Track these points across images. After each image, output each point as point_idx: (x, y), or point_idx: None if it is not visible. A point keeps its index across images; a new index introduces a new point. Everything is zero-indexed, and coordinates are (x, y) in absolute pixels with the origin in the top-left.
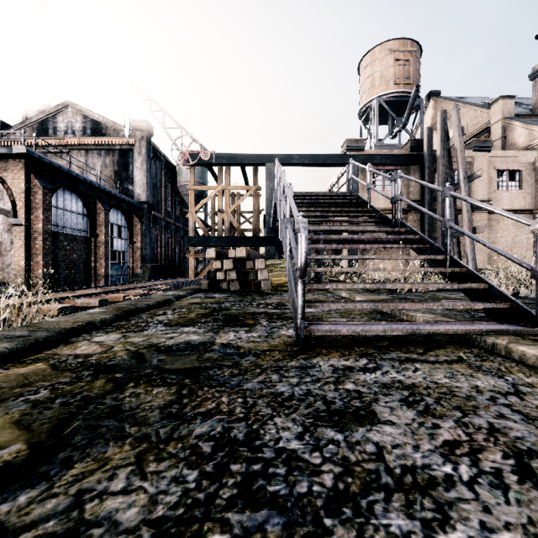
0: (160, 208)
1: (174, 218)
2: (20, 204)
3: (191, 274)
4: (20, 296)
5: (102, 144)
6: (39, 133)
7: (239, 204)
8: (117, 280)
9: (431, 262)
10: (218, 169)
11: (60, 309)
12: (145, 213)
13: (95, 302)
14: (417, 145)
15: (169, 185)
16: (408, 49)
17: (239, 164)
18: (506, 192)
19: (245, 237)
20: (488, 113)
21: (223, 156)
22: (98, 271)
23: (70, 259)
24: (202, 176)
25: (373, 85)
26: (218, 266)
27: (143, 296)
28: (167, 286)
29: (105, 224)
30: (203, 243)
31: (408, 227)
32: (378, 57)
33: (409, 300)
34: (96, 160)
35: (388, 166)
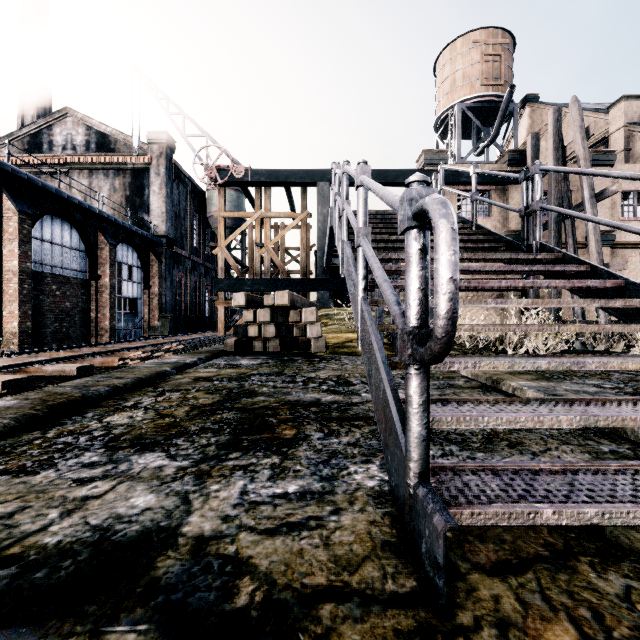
0: (185, 244)
1: (203, 257)
2: None
3: (220, 328)
4: None
5: (110, 162)
6: (30, 148)
7: (283, 238)
8: (127, 335)
9: (618, 313)
10: (256, 190)
11: (8, 383)
12: (164, 249)
13: (72, 369)
14: (517, 158)
15: (196, 215)
16: (498, 41)
17: (282, 183)
18: (634, 219)
19: (290, 279)
20: (606, 118)
21: (261, 173)
22: (101, 324)
23: (60, 308)
24: (237, 205)
25: (454, 87)
26: (249, 317)
27: (145, 360)
28: (179, 345)
29: (109, 263)
30: (235, 287)
31: (559, 253)
32: (460, 52)
33: (639, 398)
34: (102, 183)
35: (479, 185)
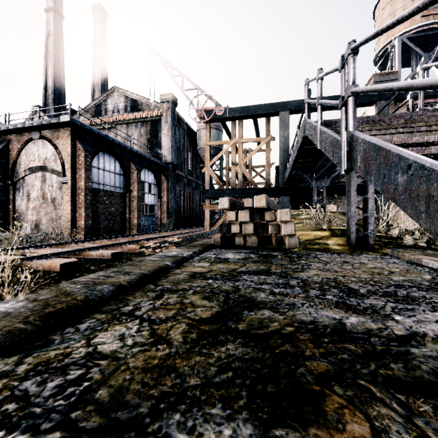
0: (183, 168)
1: (194, 177)
2: (67, 166)
3: (206, 225)
4: (55, 245)
5: (138, 117)
6: (95, 114)
7: (250, 159)
8: (147, 229)
9: None
10: (232, 124)
11: (64, 265)
12: (170, 172)
13: (108, 255)
14: None
15: (190, 148)
16: None
17: (252, 116)
18: None
19: (258, 188)
20: None
21: (236, 110)
22: (132, 222)
23: (108, 211)
24: (217, 139)
25: None
26: (231, 217)
27: (155, 248)
28: (179, 238)
29: (137, 182)
30: (217, 195)
31: None
32: None
33: None
34: (134, 132)
35: (429, 98)
